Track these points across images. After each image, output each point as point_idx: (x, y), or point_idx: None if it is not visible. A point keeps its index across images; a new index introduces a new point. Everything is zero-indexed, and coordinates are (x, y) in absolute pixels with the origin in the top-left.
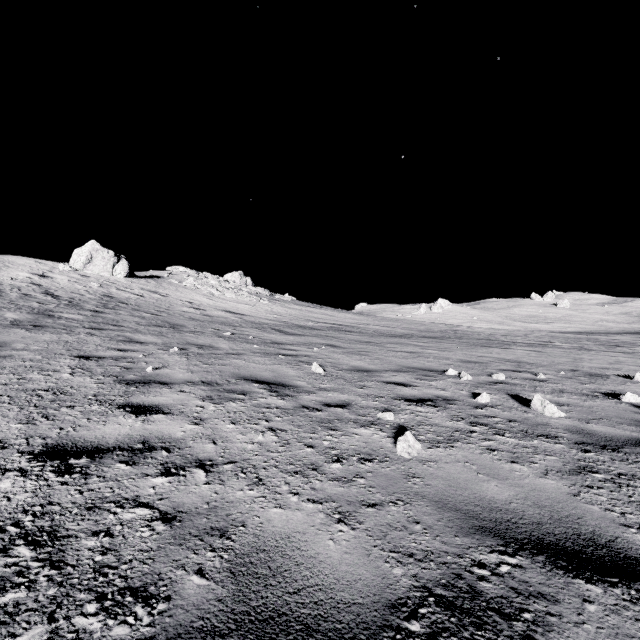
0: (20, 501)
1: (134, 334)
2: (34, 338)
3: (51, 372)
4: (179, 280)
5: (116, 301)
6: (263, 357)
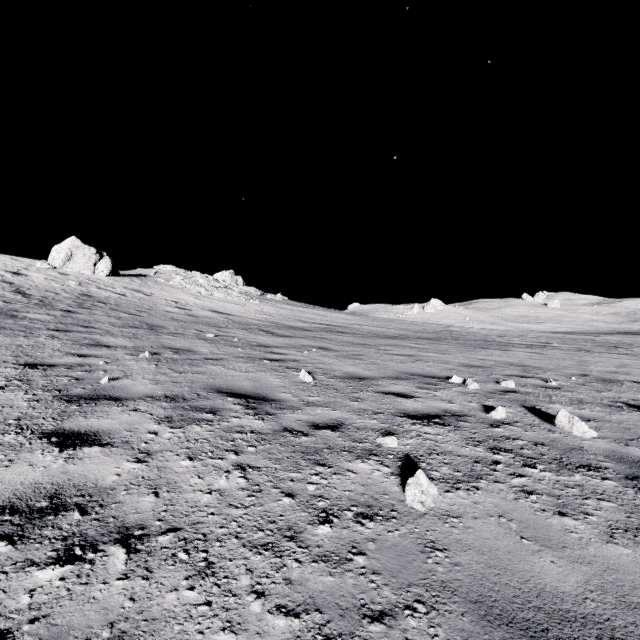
0: None
1: (104, 336)
2: None
3: None
4: (166, 279)
5: (94, 300)
6: (246, 363)
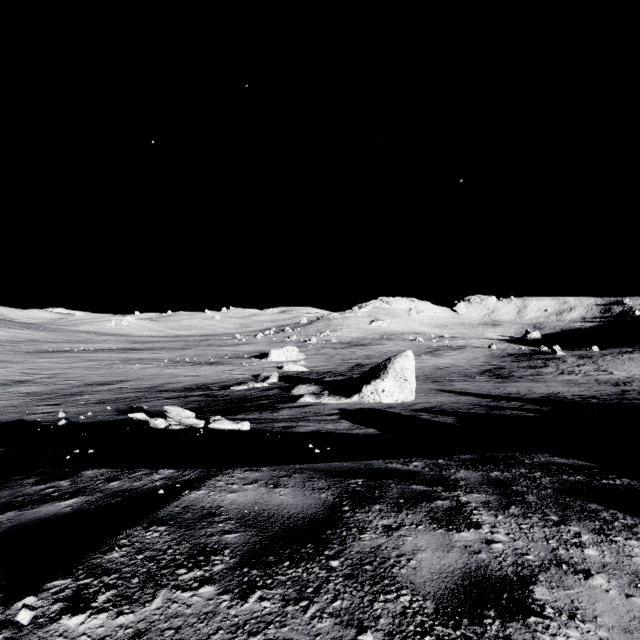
0: (6, 351)
1: None
2: None
3: None
4: None
5: None
6: (12, 347)
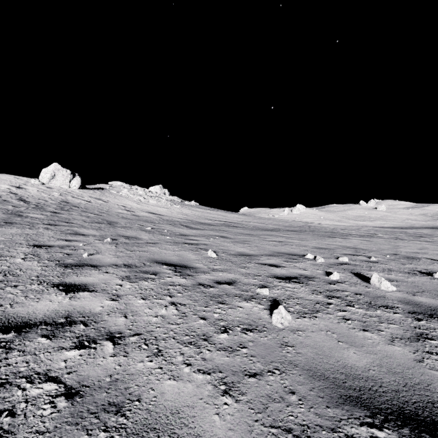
0: None
1: (80, 228)
2: (3, 231)
3: (8, 258)
4: (117, 191)
5: (70, 205)
6: (173, 245)
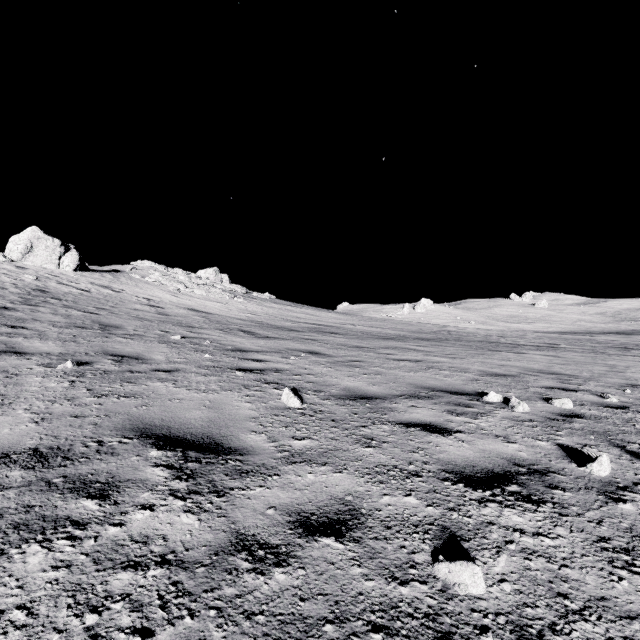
0: None
1: (27, 339)
2: None
3: None
4: (142, 275)
5: (47, 296)
6: (209, 375)
